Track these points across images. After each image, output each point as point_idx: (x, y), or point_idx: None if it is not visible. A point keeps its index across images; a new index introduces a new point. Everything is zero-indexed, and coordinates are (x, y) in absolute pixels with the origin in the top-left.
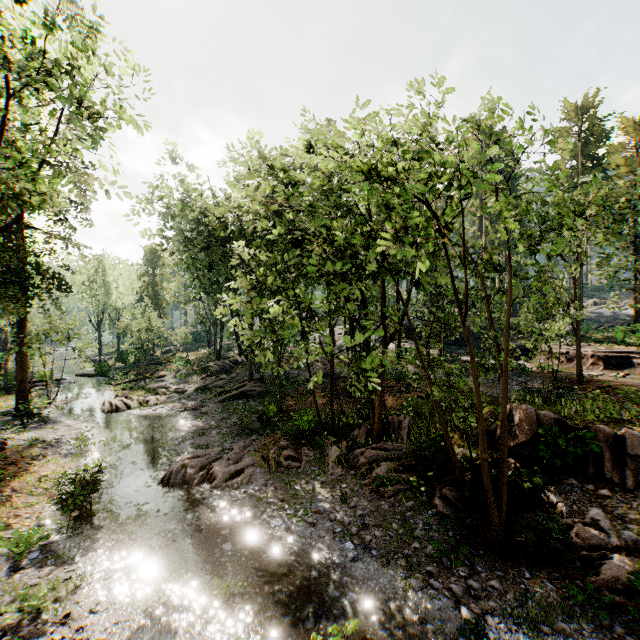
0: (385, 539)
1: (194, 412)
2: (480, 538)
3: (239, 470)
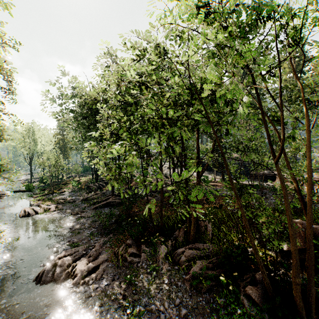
0: None
1: (77, 216)
2: None
3: (95, 266)
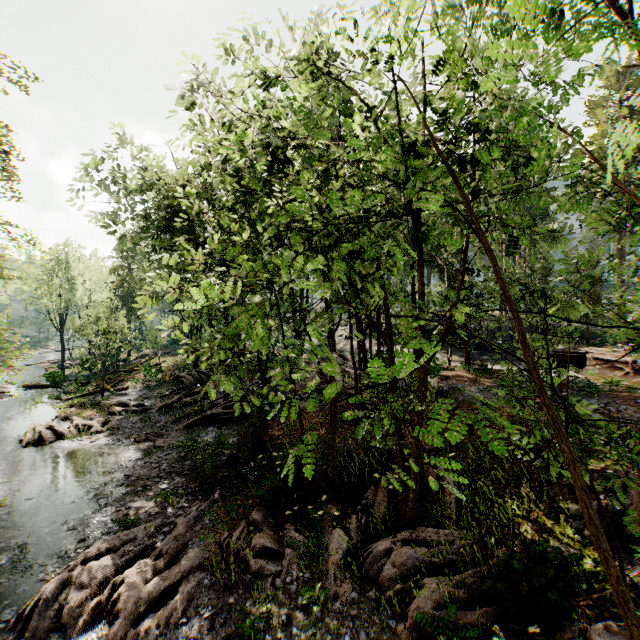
0: None
1: (146, 445)
2: None
3: (170, 586)
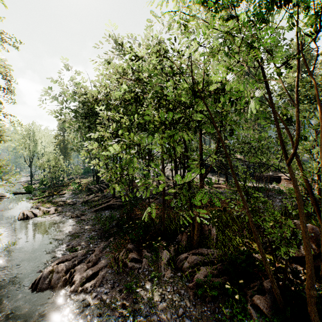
0: None
1: (76, 219)
2: None
3: (95, 272)
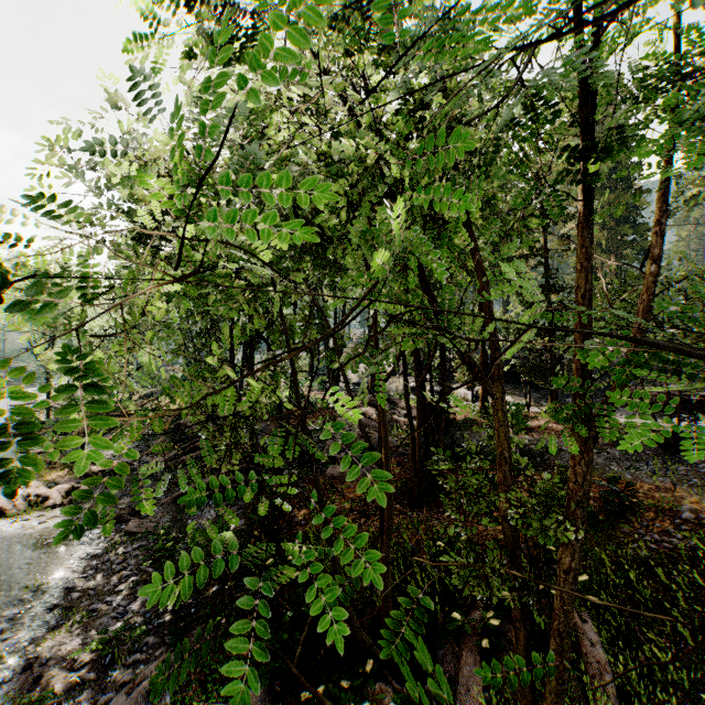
0: None
1: (114, 529)
2: None
3: None
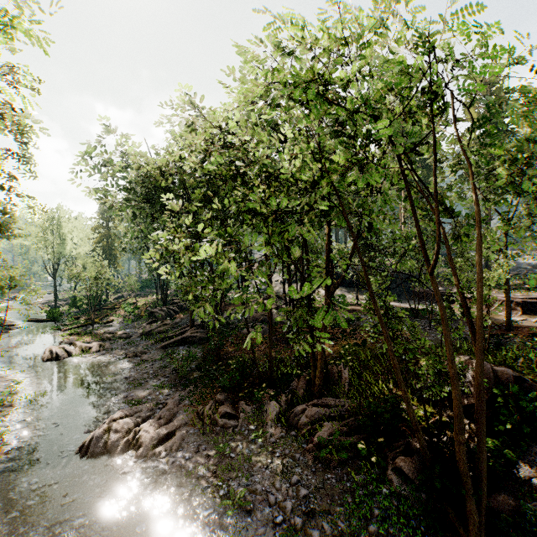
0: (336, 534)
1: (135, 359)
2: (449, 530)
3: (170, 432)
